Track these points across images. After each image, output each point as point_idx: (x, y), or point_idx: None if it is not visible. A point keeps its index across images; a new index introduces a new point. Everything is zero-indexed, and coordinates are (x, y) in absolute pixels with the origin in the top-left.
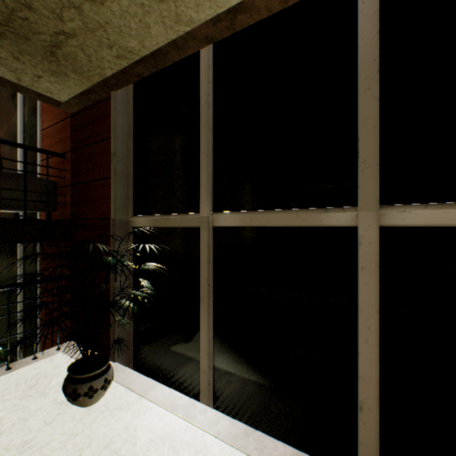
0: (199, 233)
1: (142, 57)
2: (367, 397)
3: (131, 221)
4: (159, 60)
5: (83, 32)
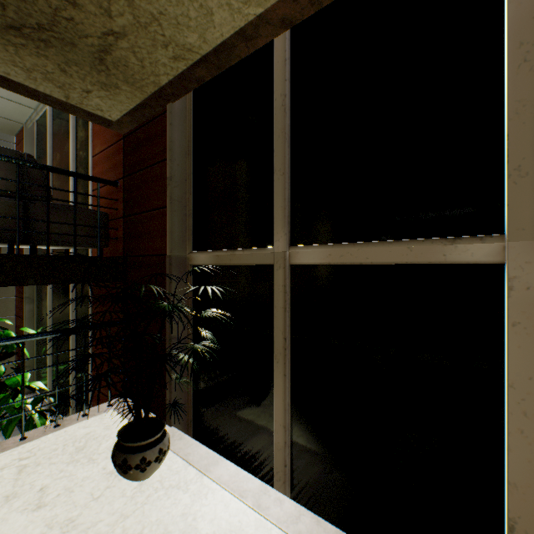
0: (273, 272)
1: (202, 55)
2: (522, 515)
3: (190, 259)
4: (223, 58)
5: (134, 29)
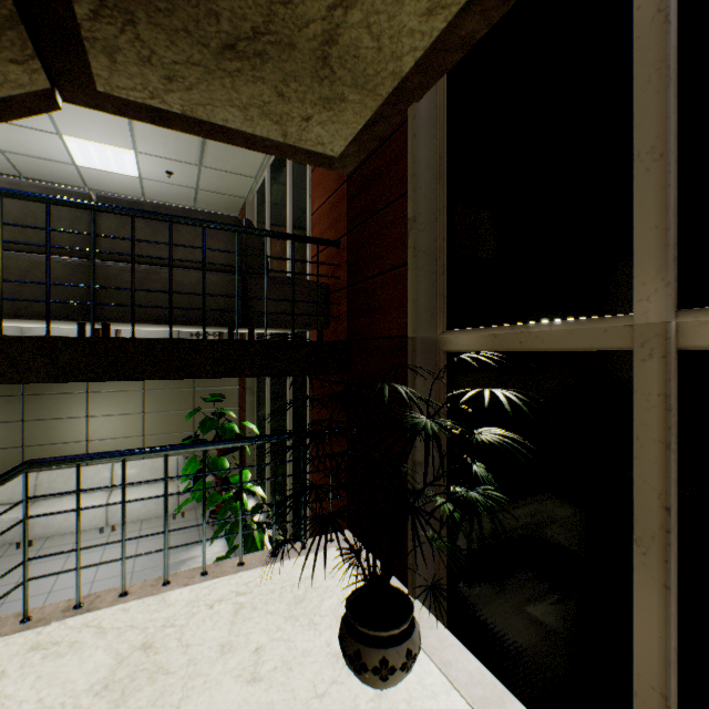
0: (624, 366)
1: None
2: None
3: (442, 342)
4: None
5: None
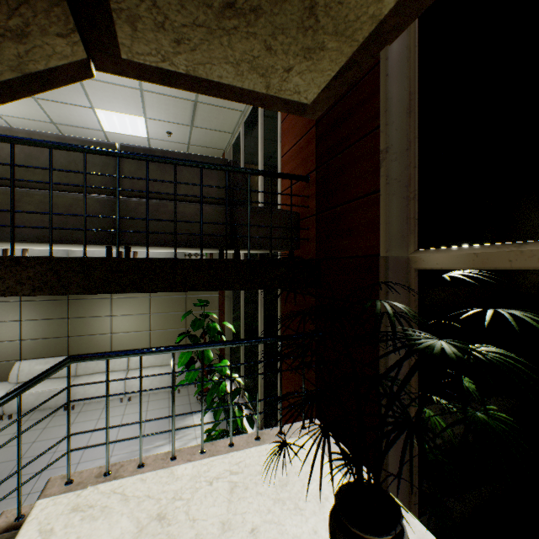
0: None
1: None
2: None
3: (413, 260)
4: None
5: None
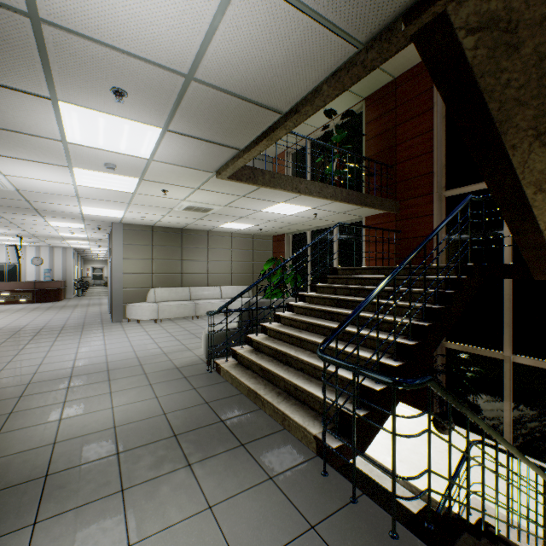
0: (501, 362)
1: None
2: None
3: (444, 344)
4: None
5: None
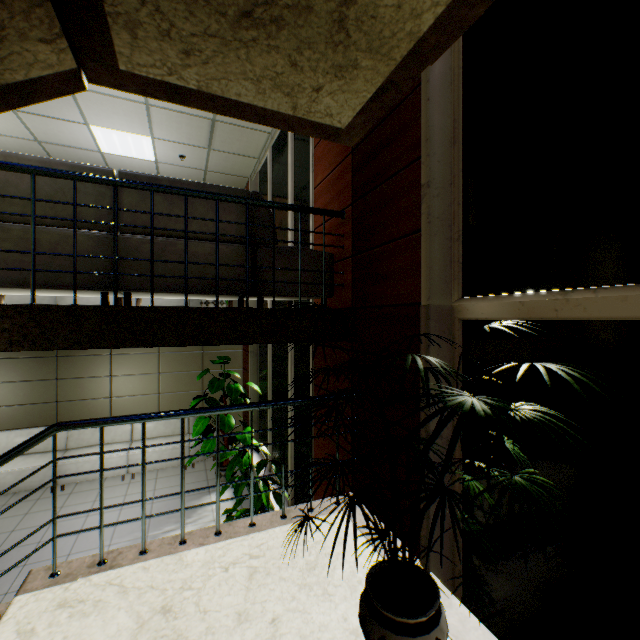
0: None
1: None
2: None
3: (457, 309)
4: None
5: None
